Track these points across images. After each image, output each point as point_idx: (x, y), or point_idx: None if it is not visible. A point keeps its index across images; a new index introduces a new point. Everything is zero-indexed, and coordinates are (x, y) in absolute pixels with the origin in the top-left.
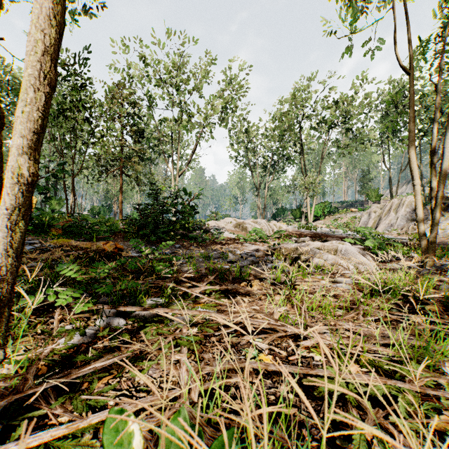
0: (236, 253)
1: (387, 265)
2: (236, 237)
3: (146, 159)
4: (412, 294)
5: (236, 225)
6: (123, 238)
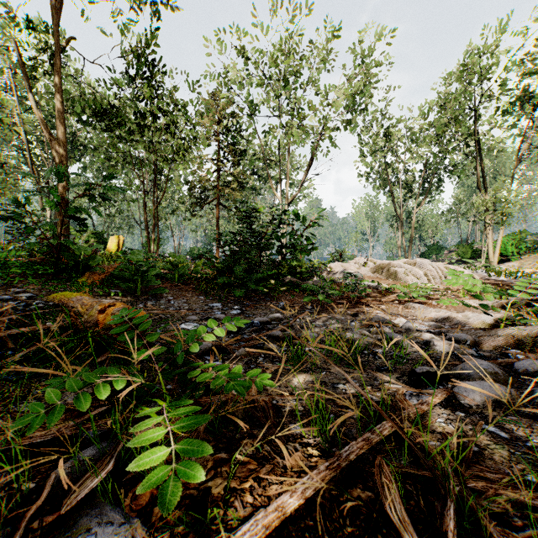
0: (404, 329)
1: None
2: (380, 289)
3: (250, 188)
4: None
5: (376, 269)
6: (194, 289)
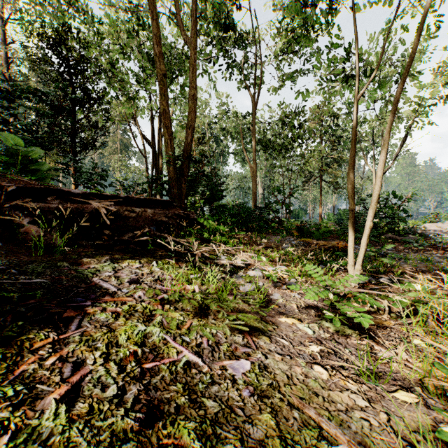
0: None
1: None
2: None
3: (342, 161)
4: None
5: None
6: (337, 239)
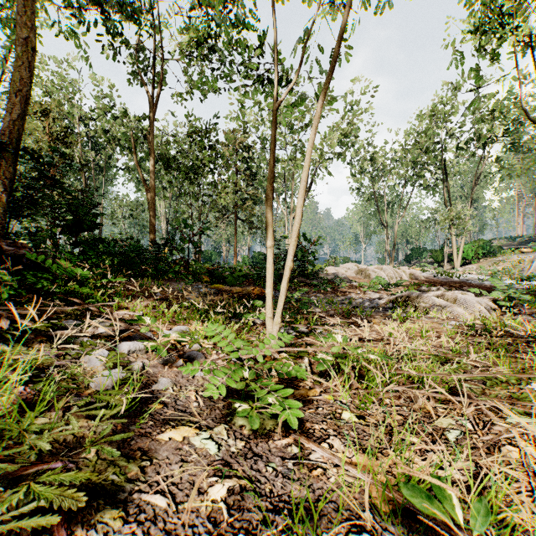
0: (358, 300)
1: (515, 316)
2: (357, 285)
3: (257, 200)
4: (484, 327)
5: (358, 272)
6: (253, 285)
